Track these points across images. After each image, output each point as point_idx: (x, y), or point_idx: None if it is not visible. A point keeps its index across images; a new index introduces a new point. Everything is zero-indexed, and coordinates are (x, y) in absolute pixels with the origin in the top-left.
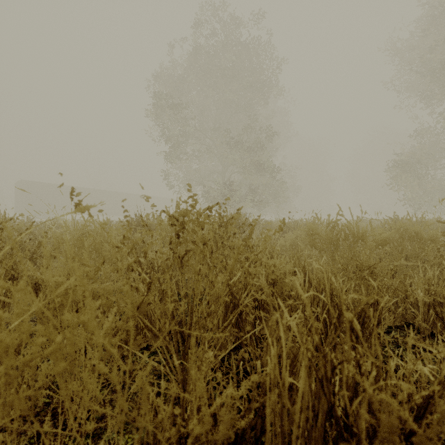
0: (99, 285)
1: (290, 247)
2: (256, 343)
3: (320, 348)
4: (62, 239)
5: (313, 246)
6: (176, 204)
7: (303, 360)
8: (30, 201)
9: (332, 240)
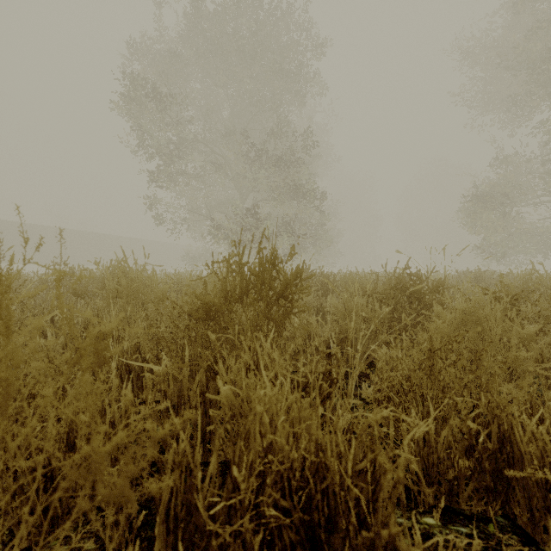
0: None
1: None
2: None
3: None
4: None
5: None
6: None
7: None
8: None
9: None
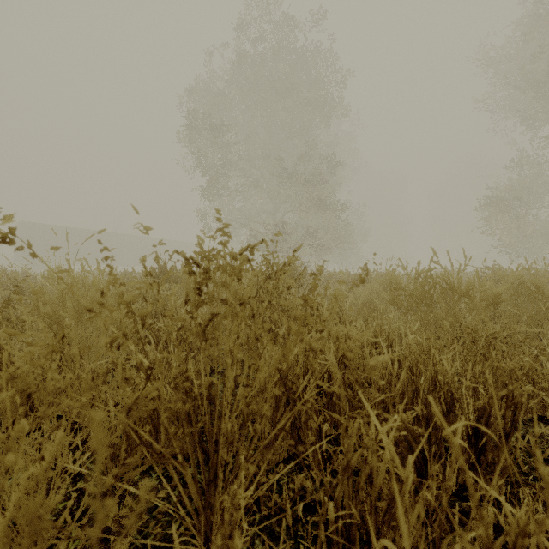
0: (92, 363)
1: (362, 307)
2: (322, 453)
3: (423, 466)
4: (42, 296)
5: (396, 305)
6: (208, 247)
7: (411, 512)
8: (33, 247)
9: (424, 297)
